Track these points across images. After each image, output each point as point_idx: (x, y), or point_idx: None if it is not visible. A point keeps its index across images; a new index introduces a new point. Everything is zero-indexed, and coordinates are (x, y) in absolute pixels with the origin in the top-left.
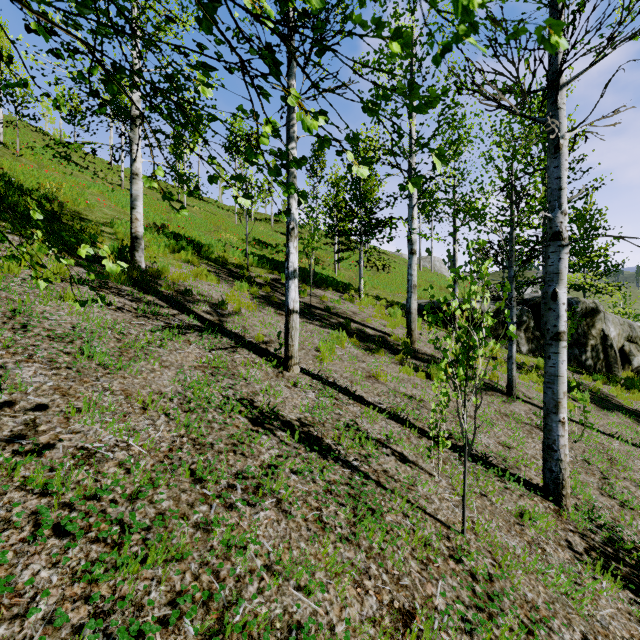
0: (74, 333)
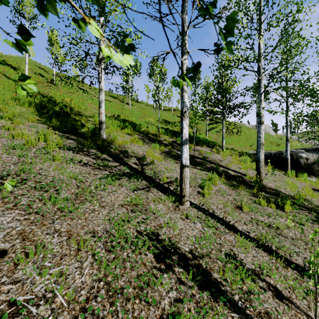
0: (51, 184)
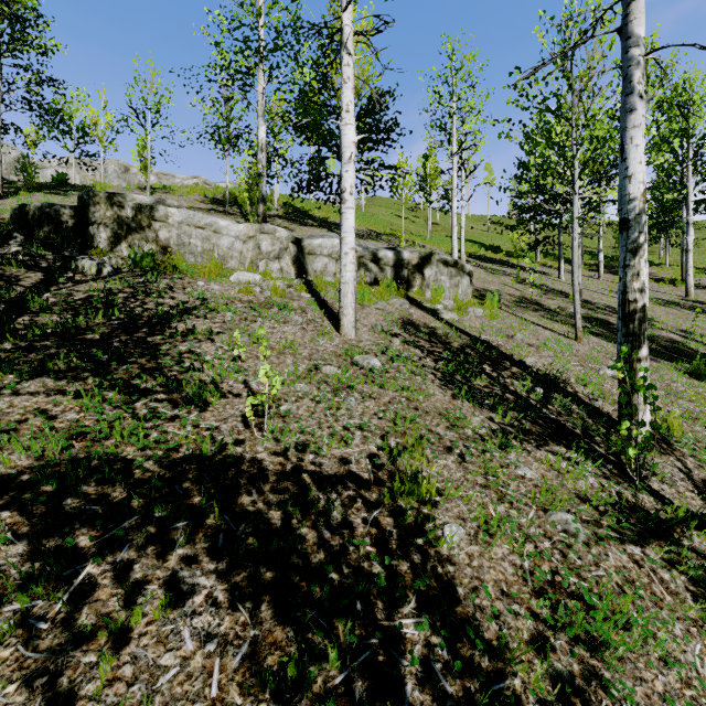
0: (545, 269)
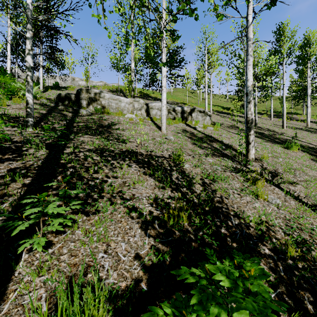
0: None
